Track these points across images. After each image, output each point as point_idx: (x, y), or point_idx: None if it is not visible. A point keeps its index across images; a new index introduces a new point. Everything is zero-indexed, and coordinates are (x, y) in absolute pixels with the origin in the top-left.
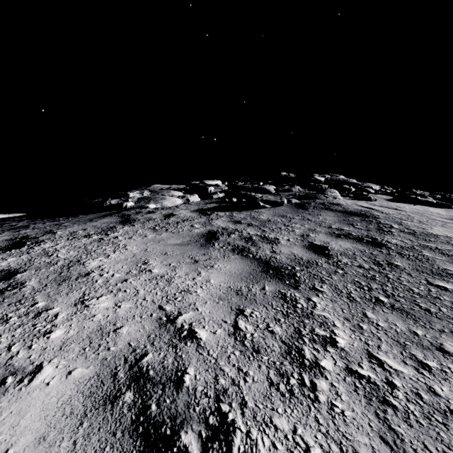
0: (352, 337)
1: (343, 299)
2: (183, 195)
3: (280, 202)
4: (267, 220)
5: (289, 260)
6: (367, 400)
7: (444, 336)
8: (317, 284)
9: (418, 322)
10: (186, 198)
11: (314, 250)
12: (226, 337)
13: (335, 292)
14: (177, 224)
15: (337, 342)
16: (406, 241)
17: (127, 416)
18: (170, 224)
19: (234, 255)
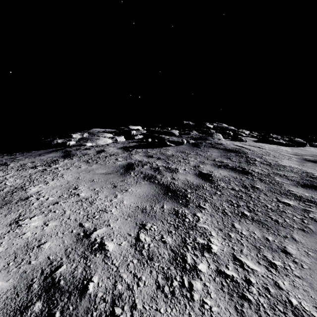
0: (223, 244)
1: (219, 214)
2: (113, 136)
3: (181, 142)
4: (171, 155)
5: (183, 184)
6: (229, 296)
7: (287, 241)
8: (201, 203)
9: (270, 230)
10: (115, 139)
11: (202, 177)
12: (128, 248)
13: (214, 209)
14: (105, 157)
15: (212, 248)
16: (264, 170)
17: None
18: (100, 158)
19: (144, 182)
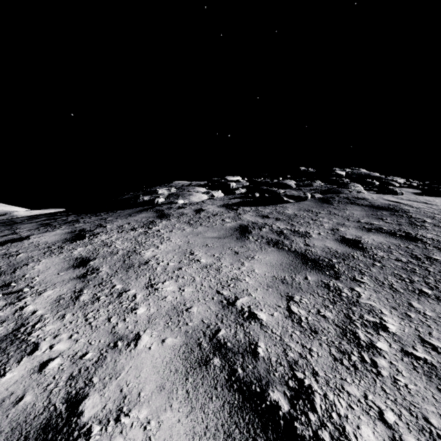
0: (401, 324)
1: (386, 290)
2: (208, 191)
3: (304, 197)
4: (294, 215)
5: (324, 252)
6: (427, 377)
7: None
8: (357, 276)
9: None
10: (211, 194)
11: (347, 244)
12: (283, 319)
13: (377, 283)
14: (208, 218)
15: (388, 327)
16: None
17: (220, 376)
18: (203, 219)
19: (270, 248)
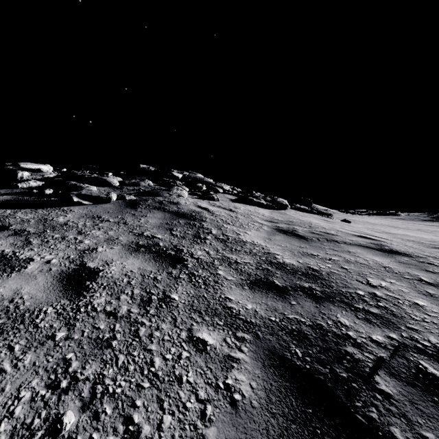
0: None
1: None
2: None
3: (106, 198)
4: (62, 224)
5: None
6: None
7: None
8: None
9: None
10: None
11: (68, 282)
12: None
13: None
14: None
15: None
16: (212, 253)
17: None
18: None
19: None
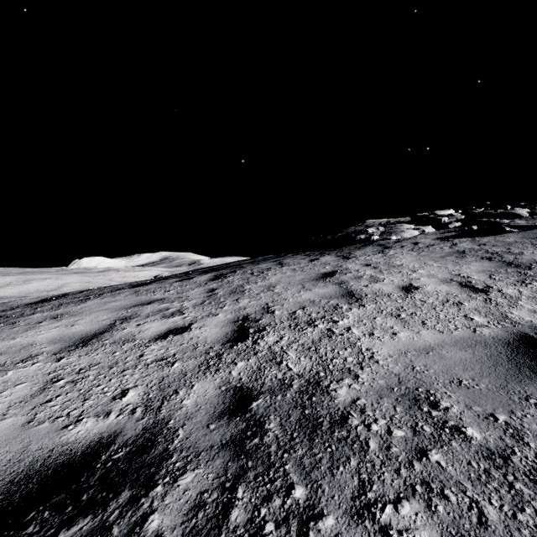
0: None
1: None
2: (418, 227)
3: (532, 226)
4: (514, 242)
5: (528, 261)
6: None
7: None
8: None
9: None
10: (421, 230)
11: None
12: (485, 278)
13: None
14: (427, 247)
15: None
16: None
17: (456, 284)
18: (423, 248)
19: (483, 260)
